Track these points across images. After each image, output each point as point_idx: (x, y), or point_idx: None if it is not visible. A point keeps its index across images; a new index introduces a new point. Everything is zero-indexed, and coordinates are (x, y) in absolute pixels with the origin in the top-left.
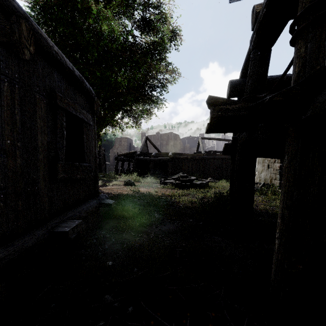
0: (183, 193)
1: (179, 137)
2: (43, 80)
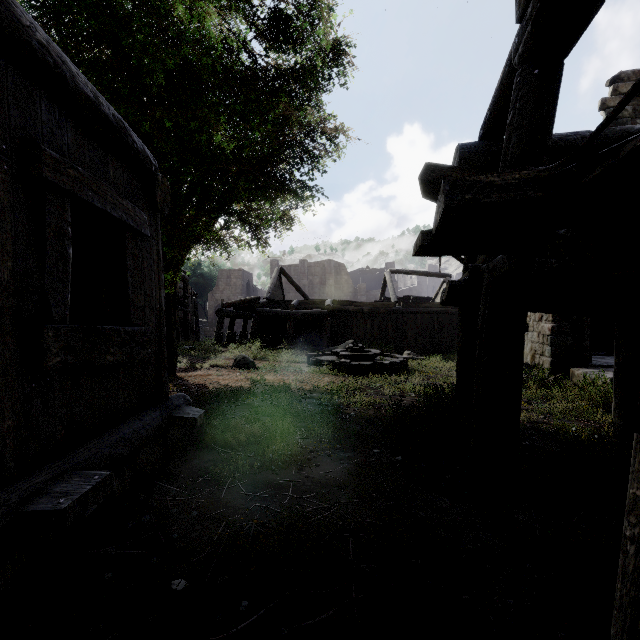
0: (355, 385)
1: (345, 269)
2: (1, 112)
